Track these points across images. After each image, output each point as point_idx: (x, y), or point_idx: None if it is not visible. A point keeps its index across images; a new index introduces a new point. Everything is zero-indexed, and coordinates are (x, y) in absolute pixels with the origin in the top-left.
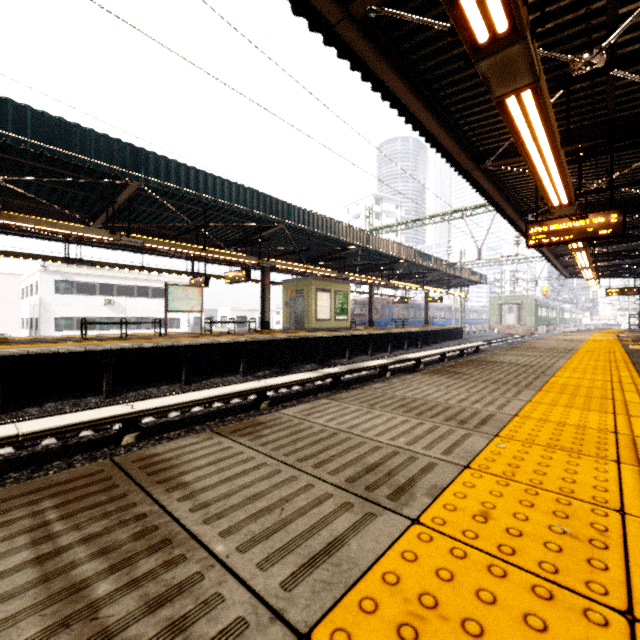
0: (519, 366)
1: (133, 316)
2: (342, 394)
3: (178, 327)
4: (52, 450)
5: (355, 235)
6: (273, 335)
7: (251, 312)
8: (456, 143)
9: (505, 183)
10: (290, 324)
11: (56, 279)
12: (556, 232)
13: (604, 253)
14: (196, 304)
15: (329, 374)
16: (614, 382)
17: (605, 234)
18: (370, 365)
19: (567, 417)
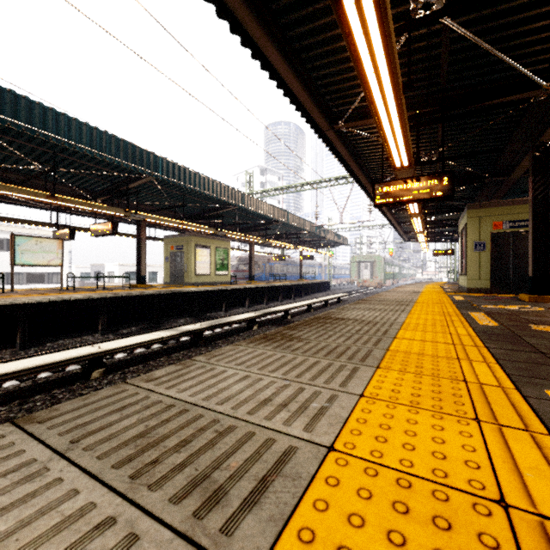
0: (363, 324)
1: (2, 271)
2: (70, 402)
3: (59, 282)
4: None
5: (230, 194)
6: (144, 290)
7: None
8: (309, 95)
9: (358, 150)
10: (170, 279)
11: None
12: (398, 192)
13: (432, 221)
14: (54, 257)
15: (187, 332)
16: (456, 345)
17: (438, 195)
18: (235, 319)
19: (414, 443)
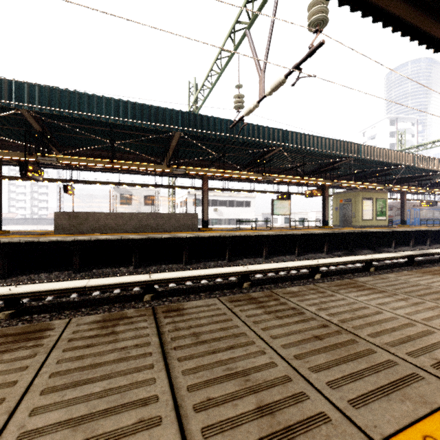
0: None
1: (226, 218)
2: None
3: (249, 224)
4: (285, 277)
5: (403, 158)
6: (339, 229)
7: (293, 214)
8: None
9: None
10: (339, 223)
11: (193, 198)
12: None
13: None
14: (287, 210)
15: (408, 255)
16: None
17: None
18: (436, 252)
19: None
